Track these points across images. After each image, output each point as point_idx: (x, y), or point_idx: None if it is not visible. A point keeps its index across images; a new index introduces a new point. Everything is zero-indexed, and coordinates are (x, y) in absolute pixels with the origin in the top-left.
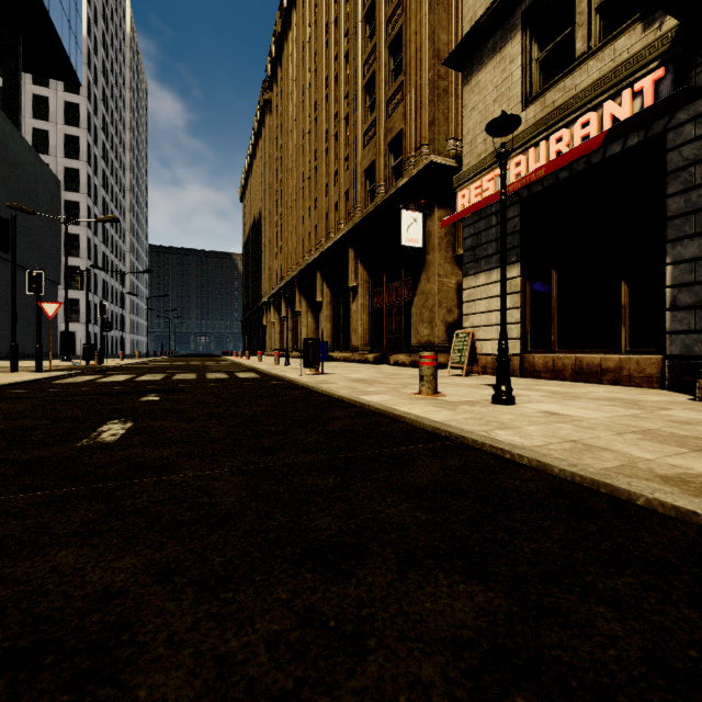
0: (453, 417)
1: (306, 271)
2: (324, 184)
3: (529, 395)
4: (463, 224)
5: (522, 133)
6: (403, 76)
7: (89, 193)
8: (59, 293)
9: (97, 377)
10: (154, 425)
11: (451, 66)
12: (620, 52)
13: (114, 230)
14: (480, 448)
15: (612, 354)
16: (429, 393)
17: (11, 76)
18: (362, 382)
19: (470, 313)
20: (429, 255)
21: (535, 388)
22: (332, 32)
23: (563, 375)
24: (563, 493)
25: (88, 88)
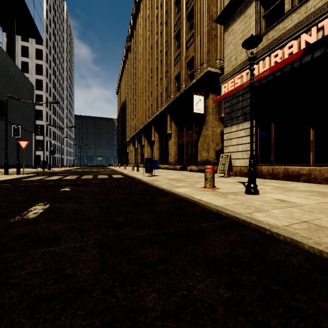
0: (227, 203)
1: (147, 126)
2: (155, 84)
3: (263, 188)
4: (224, 101)
5: (256, 53)
6: (194, 30)
7: (47, 91)
8: (33, 137)
9: (44, 177)
10: (60, 206)
11: (218, 22)
12: (310, 8)
13: (58, 108)
14: (248, 225)
15: (305, 166)
16: (210, 187)
17: (10, 36)
18: (174, 180)
19: (228, 145)
20: (207, 117)
21: (265, 184)
22: (159, 11)
23: (277, 177)
24: (320, 268)
25: (46, 42)
